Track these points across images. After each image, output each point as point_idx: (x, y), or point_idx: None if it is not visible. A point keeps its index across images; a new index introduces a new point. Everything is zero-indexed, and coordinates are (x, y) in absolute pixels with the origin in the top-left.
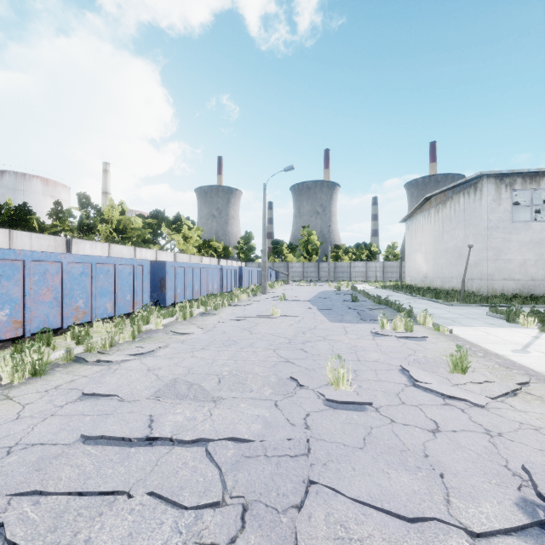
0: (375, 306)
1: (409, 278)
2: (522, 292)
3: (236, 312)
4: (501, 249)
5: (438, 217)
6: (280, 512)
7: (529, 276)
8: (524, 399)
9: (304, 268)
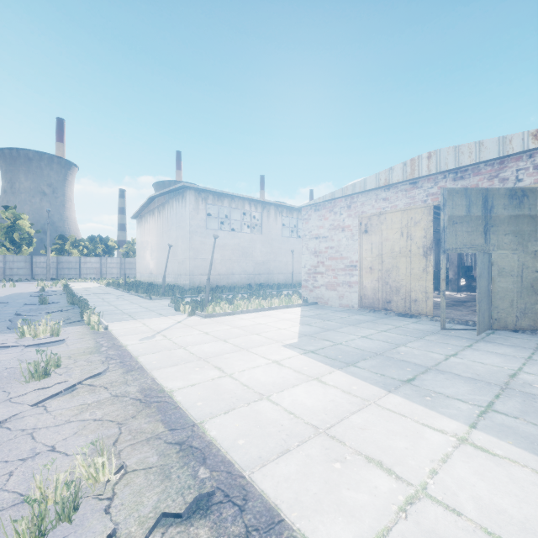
0: (63, 307)
1: (139, 274)
2: (213, 284)
3: None
4: (199, 249)
5: (160, 217)
6: None
7: (217, 271)
8: (75, 394)
9: (6, 263)
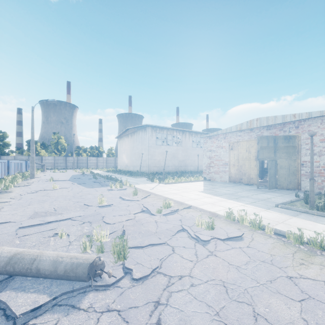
0: (105, 180)
1: (119, 166)
2: (159, 171)
3: (25, 189)
4: (153, 155)
5: (132, 138)
6: (99, 220)
7: (161, 165)
8: (148, 198)
9: (55, 160)
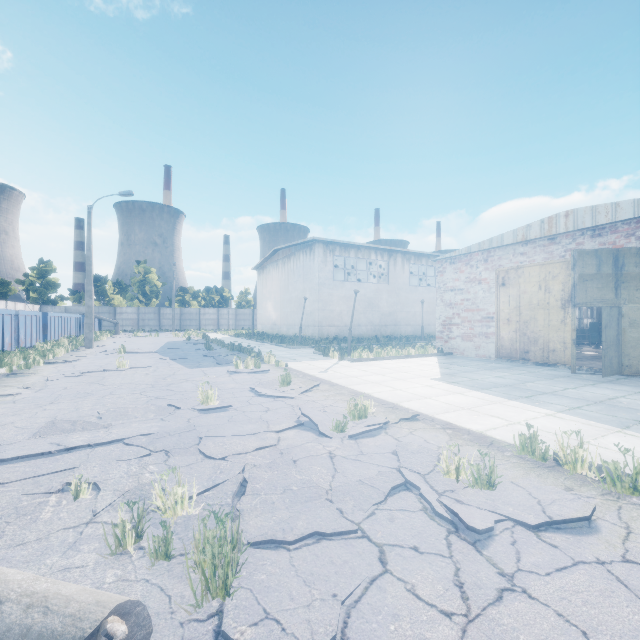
0: (229, 352)
1: (260, 325)
2: (340, 335)
3: (63, 369)
4: (327, 301)
5: (284, 269)
6: (189, 448)
7: (344, 323)
8: (315, 392)
9: (140, 315)
